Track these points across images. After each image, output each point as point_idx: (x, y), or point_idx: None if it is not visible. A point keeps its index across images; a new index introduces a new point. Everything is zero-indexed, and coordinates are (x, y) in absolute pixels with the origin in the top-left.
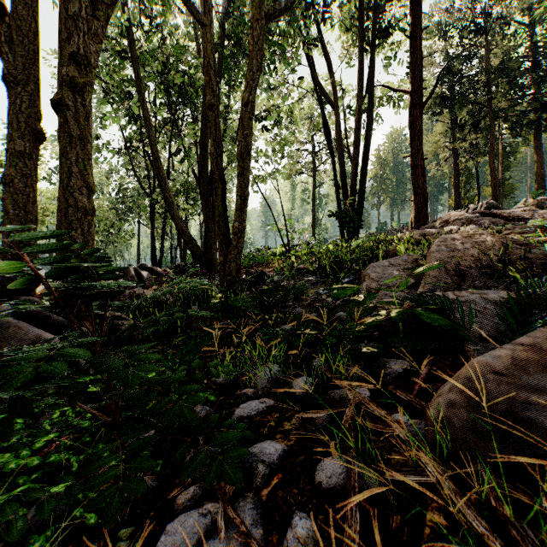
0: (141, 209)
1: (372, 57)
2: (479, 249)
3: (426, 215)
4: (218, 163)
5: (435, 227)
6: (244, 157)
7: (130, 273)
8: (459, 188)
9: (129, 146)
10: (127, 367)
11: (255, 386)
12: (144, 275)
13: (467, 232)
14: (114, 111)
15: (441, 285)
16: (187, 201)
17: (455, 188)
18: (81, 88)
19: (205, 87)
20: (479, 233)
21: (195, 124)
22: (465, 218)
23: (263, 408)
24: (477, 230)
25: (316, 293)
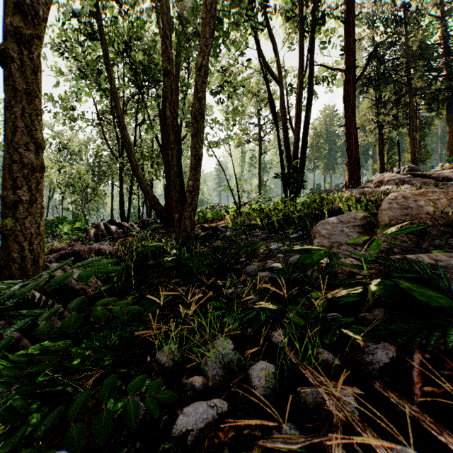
0: (113, 172)
1: (312, 39)
2: (433, 206)
3: (359, 177)
4: (174, 125)
5: (370, 187)
6: (198, 119)
7: (100, 228)
8: (383, 155)
9: (101, 117)
10: (3, 390)
11: (204, 371)
12: (113, 229)
13: (402, 190)
14: (87, 86)
15: (396, 244)
16: (152, 165)
17: (380, 154)
18: (28, 41)
19: (162, 54)
20: (430, 191)
21: (158, 98)
22: (398, 178)
23: (213, 416)
24: (411, 189)
25: (267, 249)
